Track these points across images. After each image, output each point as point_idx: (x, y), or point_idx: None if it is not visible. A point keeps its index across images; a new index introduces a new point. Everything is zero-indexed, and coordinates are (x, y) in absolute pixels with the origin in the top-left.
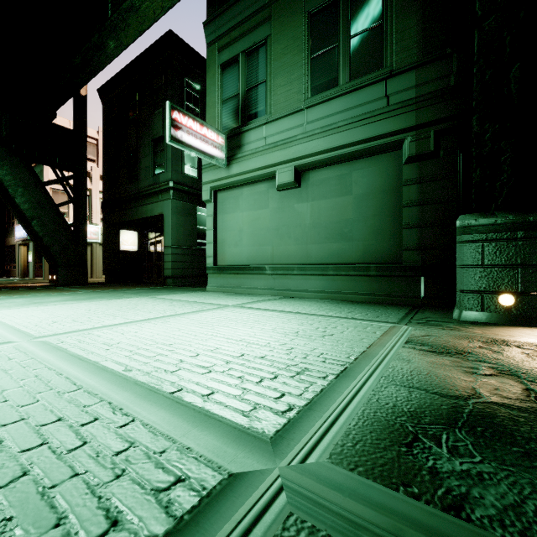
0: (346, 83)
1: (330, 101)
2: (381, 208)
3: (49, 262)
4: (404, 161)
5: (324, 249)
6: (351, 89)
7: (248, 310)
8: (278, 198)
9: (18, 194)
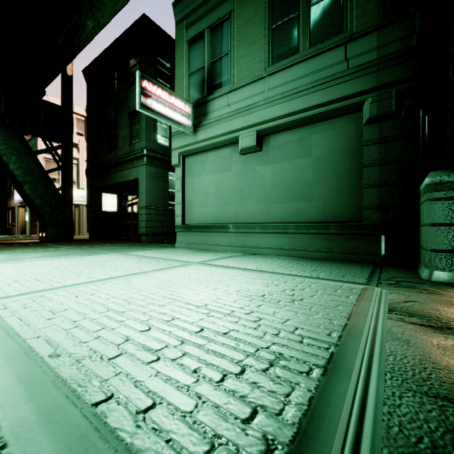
0: (306, 50)
1: (290, 68)
2: (340, 169)
3: (39, 221)
4: (364, 122)
5: (284, 209)
6: (311, 55)
7: (212, 268)
8: (241, 161)
9: (12, 161)
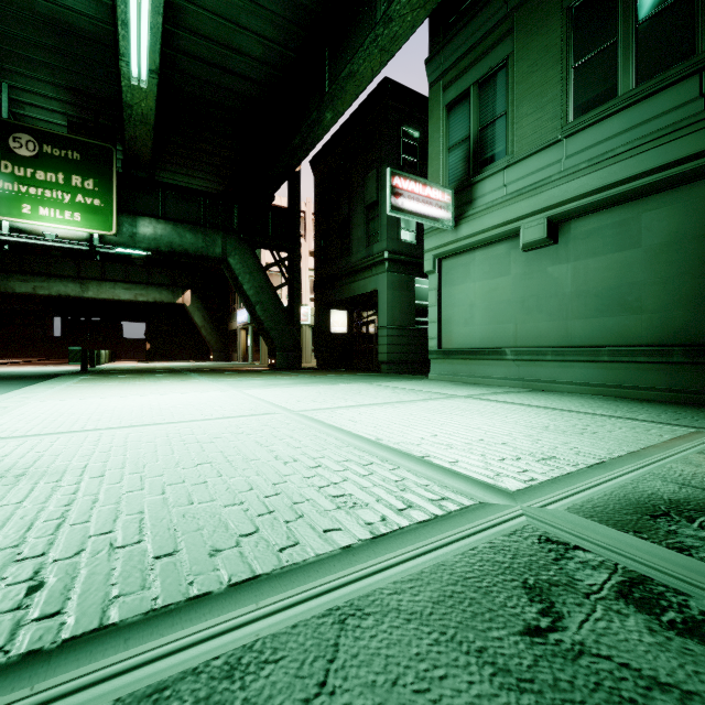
0: (631, 90)
1: (602, 122)
2: (693, 263)
3: (268, 346)
4: None
5: (593, 326)
6: (638, 98)
7: (484, 402)
8: (524, 261)
9: (246, 281)
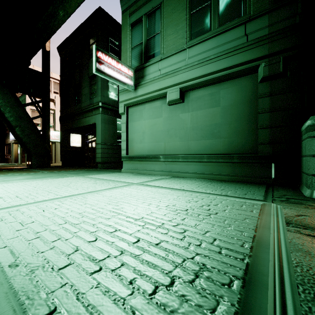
0: (216, 28)
1: (204, 42)
2: (241, 115)
3: (26, 153)
4: (259, 80)
5: (200, 144)
6: (219, 32)
7: (147, 188)
8: (169, 110)
9: (7, 111)
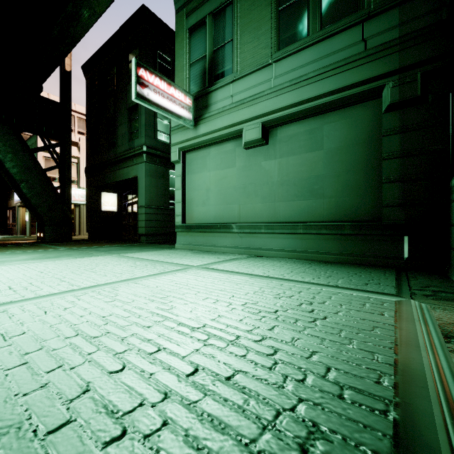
0: (317, 32)
1: (299, 52)
2: (356, 162)
3: (37, 221)
4: (383, 109)
5: (292, 207)
6: (322, 37)
7: (213, 273)
8: (245, 156)
9: (8, 159)
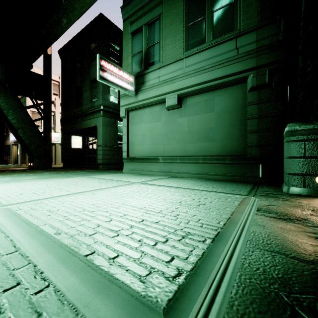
0: (211, 41)
1: (200, 53)
2: (233, 120)
3: (28, 155)
4: (248, 90)
5: (196, 147)
6: (213, 44)
7: (148, 186)
8: (167, 115)
9: (10, 114)
